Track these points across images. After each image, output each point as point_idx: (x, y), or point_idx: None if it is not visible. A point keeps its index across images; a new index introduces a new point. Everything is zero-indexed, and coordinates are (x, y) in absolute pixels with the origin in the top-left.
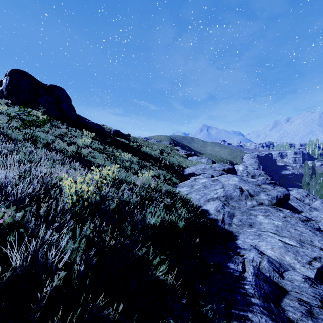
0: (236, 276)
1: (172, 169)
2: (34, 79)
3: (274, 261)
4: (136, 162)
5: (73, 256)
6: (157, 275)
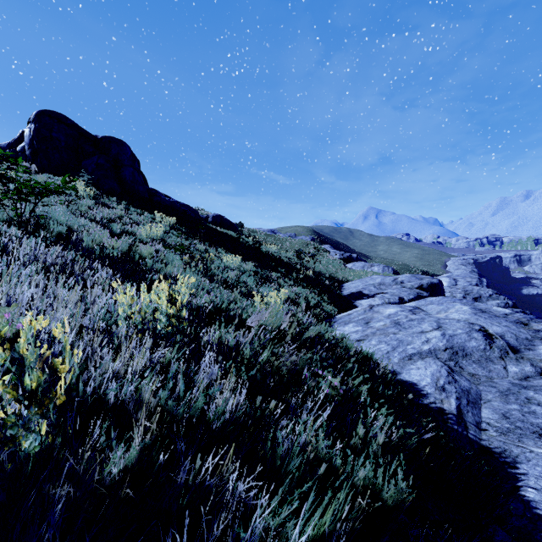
0: None
1: (321, 285)
2: (76, 127)
3: None
4: (251, 272)
5: None
6: None
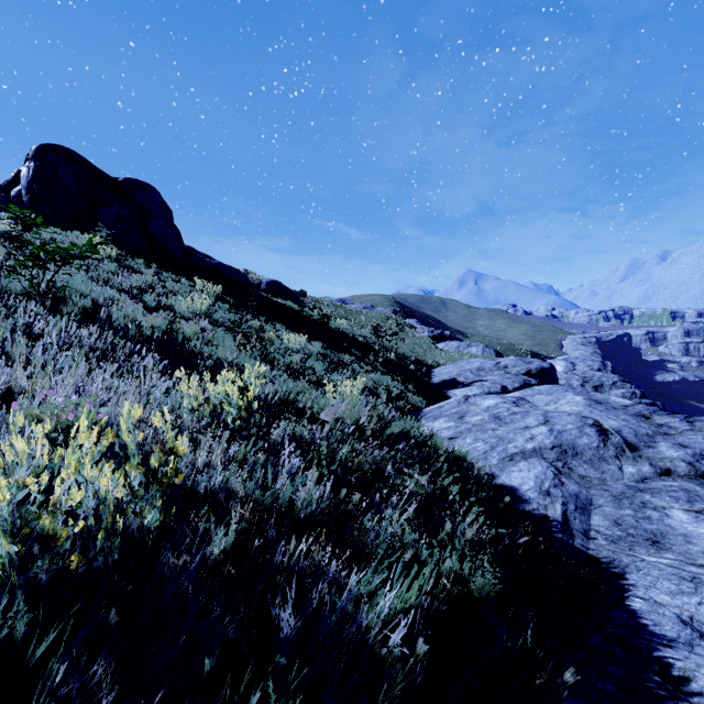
0: None
1: (405, 371)
2: (90, 166)
3: None
4: (319, 355)
5: None
6: None
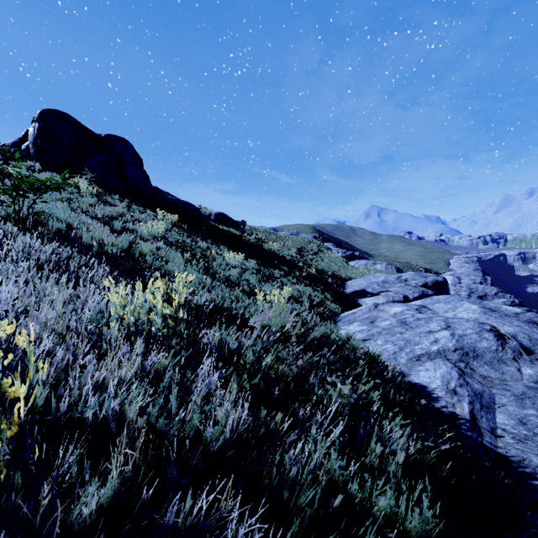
0: None
1: (324, 283)
2: (80, 126)
3: None
4: (253, 270)
5: None
6: None
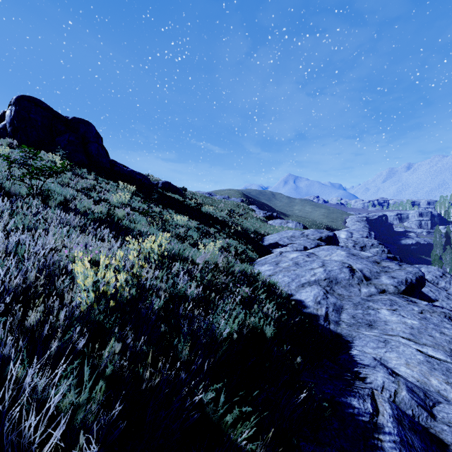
0: (366, 424)
1: (247, 237)
2: (50, 110)
3: (416, 387)
4: (195, 228)
5: (80, 416)
6: (238, 441)
